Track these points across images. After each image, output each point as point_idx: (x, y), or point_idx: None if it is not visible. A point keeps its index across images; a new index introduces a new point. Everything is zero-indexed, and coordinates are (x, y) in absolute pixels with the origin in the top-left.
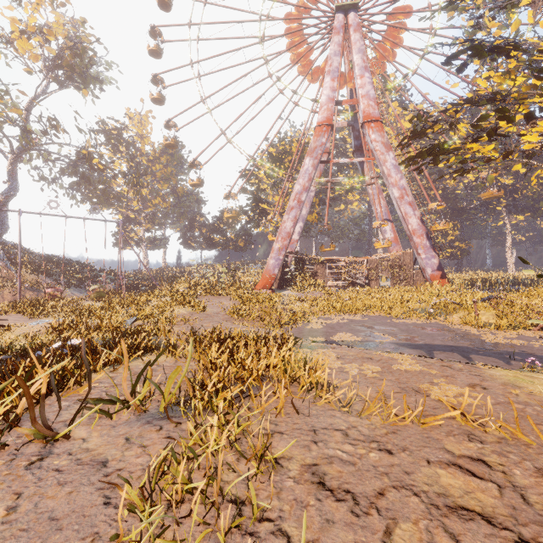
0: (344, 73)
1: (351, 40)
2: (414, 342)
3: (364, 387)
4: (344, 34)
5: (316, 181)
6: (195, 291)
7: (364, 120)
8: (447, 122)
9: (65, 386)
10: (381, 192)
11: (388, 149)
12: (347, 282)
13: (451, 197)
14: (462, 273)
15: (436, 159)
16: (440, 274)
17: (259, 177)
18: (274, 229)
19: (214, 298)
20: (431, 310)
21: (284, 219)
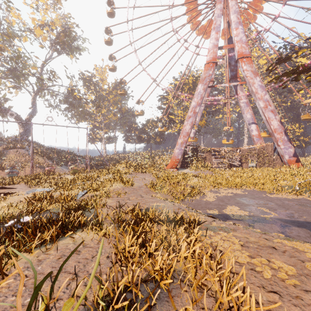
0: (223, 29)
1: (229, 6)
2: (295, 219)
3: (290, 306)
4: (224, 4)
5: (204, 100)
6: (129, 170)
7: (238, 57)
8: (308, 48)
9: None
10: (249, 104)
11: (255, 75)
12: (226, 164)
13: (296, 107)
14: (305, 157)
15: (297, 76)
16: (295, 159)
17: (168, 99)
18: (178, 130)
19: (140, 174)
20: (297, 188)
21: (185, 124)
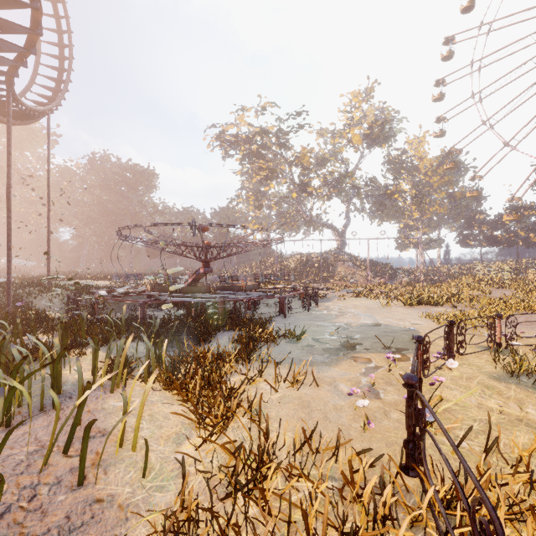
0: None
1: None
2: None
3: None
4: None
5: None
6: (480, 284)
7: None
8: None
9: (445, 303)
10: None
11: None
12: None
13: None
14: None
15: None
16: None
17: None
18: None
19: (496, 290)
20: None
21: None
